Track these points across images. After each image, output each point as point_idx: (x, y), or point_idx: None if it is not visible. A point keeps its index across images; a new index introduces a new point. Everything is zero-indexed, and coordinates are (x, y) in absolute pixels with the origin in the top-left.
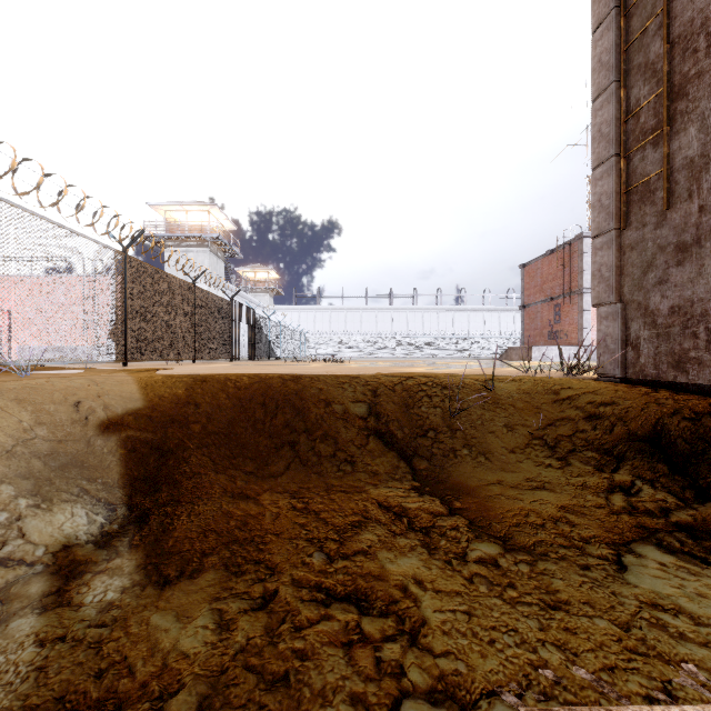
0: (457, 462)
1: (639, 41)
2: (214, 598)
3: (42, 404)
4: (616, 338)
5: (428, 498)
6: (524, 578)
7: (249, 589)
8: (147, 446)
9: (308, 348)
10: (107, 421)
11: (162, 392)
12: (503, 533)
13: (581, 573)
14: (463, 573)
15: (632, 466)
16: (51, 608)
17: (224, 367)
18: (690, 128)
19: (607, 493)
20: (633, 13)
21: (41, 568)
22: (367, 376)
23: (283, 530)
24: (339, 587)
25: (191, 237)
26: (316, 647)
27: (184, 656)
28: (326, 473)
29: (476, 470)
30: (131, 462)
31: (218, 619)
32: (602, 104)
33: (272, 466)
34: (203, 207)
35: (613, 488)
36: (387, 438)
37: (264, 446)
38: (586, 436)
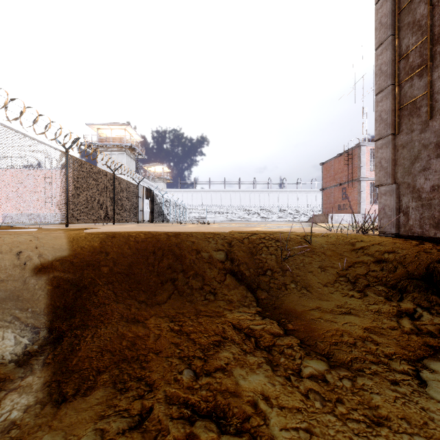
0: (287, 293)
1: (408, 7)
2: (100, 416)
3: None
4: (392, 207)
5: (268, 321)
6: (349, 393)
7: (129, 406)
8: (68, 283)
9: (188, 215)
10: (40, 266)
11: (83, 244)
12: (326, 351)
13: (392, 389)
14: (300, 389)
15: (413, 297)
16: None
17: (132, 227)
18: None
19: (397, 318)
20: None
21: None
22: (224, 233)
23: (162, 349)
24: (202, 404)
25: (114, 145)
26: None
27: None
28: (196, 301)
29: (300, 299)
30: (55, 296)
31: (99, 439)
32: (382, 51)
33: (158, 296)
34: (122, 126)
35: (401, 313)
36: (238, 276)
37: (153, 282)
38: (376, 274)
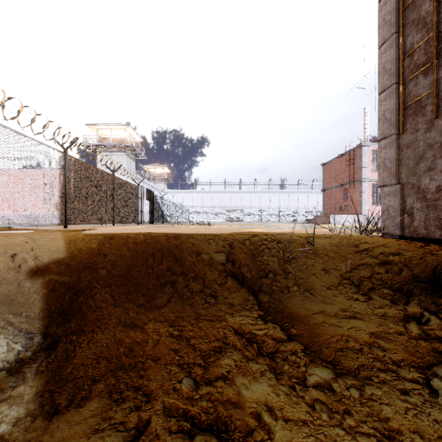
0: (290, 296)
1: (413, 4)
2: (94, 430)
3: None
4: (396, 208)
5: (271, 325)
6: (357, 404)
7: (125, 419)
8: (64, 286)
9: (188, 216)
10: (35, 268)
11: (81, 246)
12: (332, 358)
13: (403, 399)
14: (306, 399)
15: (419, 300)
16: None
17: (131, 228)
18: None
19: (404, 322)
20: None
21: None
22: (225, 234)
23: (161, 356)
24: (202, 416)
25: (114, 145)
26: None
27: None
28: (196, 305)
29: (303, 302)
30: (51, 299)
31: None
32: (386, 49)
33: (158, 299)
34: (121, 126)
35: (408, 318)
36: (240, 278)
37: (153, 284)
38: (381, 277)
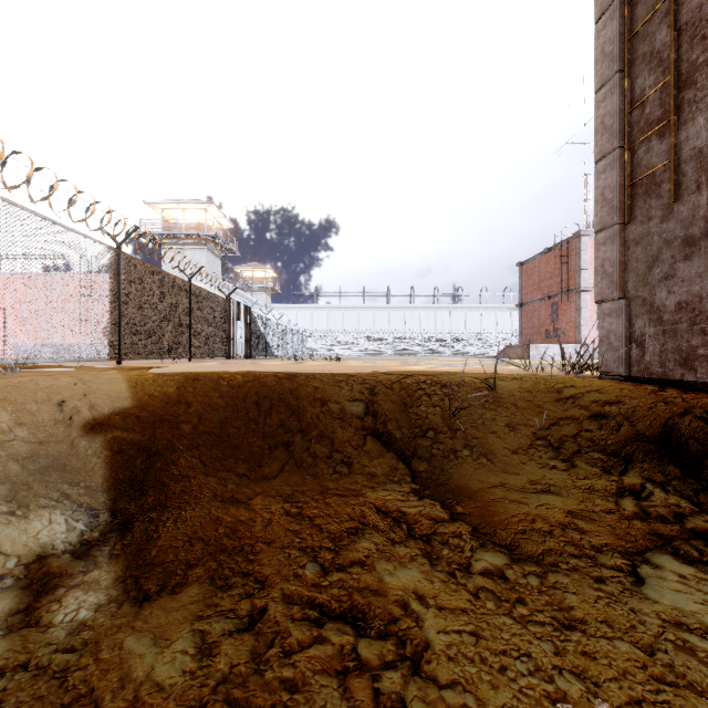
0: (457, 464)
1: (644, 30)
2: (197, 617)
3: (24, 404)
4: (619, 335)
5: (428, 502)
6: (535, 592)
7: (235, 606)
8: (134, 447)
9: (305, 346)
10: (92, 421)
11: (152, 391)
12: (509, 541)
13: (595, 587)
14: (468, 587)
15: (641, 468)
16: (17, 629)
17: (220, 365)
18: (698, 117)
19: (616, 497)
20: (638, 1)
21: (11, 582)
22: (364, 374)
23: (275, 538)
24: (333, 603)
25: (188, 235)
26: (307, 676)
27: (159, 687)
28: (321, 475)
29: (477, 472)
30: (117, 465)
31: (199, 642)
32: (605, 96)
33: (266, 467)
34: (200, 205)
35: (623, 491)
36: (385, 438)
37: (258, 446)
38: (591, 436)
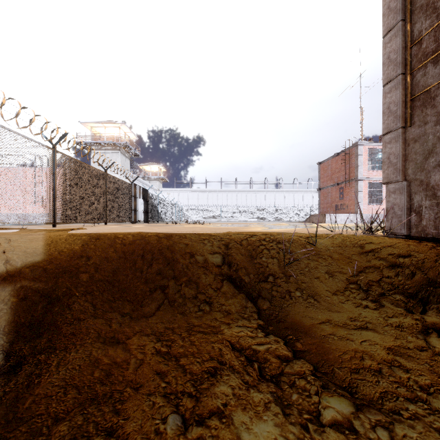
0: (292, 303)
1: None
2: None
3: None
4: (402, 206)
5: (273, 339)
6: None
7: None
8: (37, 294)
9: (184, 215)
10: (5, 274)
11: (62, 248)
12: (348, 383)
13: None
14: None
15: (438, 309)
16: None
17: (123, 227)
18: None
19: (423, 335)
20: None
21: None
22: (221, 234)
23: (143, 382)
24: None
25: (108, 143)
26: None
27: None
28: (188, 313)
29: (307, 310)
30: (20, 310)
31: None
32: (391, 38)
33: (146, 307)
34: (116, 124)
35: (427, 329)
36: (237, 282)
37: (141, 290)
38: (391, 281)
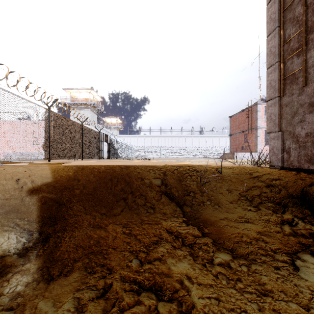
0: (204, 208)
1: (290, 7)
2: (76, 289)
3: None
4: (278, 148)
5: (191, 227)
6: (246, 275)
7: (96, 283)
8: (52, 201)
9: (134, 153)
10: (32, 188)
11: (62, 174)
12: (231, 247)
13: (275, 272)
14: (212, 272)
15: (292, 210)
16: None
17: (95, 162)
18: None
19: (280, 225)
20: None
21: None
22: (160, 166)
23: (118, 246)
24: (146, 281)
25: (82, 103)
26: None
27: None
28: (140, 214)
29: (214, 212)
30: (43, 209)
31: (77, 304)
32: (271, 38)
33: (114, 210)
34: (87, 90)
35: (283, 222)
36: (170, 196)
37: (111, 200)
38: (266, 195)
